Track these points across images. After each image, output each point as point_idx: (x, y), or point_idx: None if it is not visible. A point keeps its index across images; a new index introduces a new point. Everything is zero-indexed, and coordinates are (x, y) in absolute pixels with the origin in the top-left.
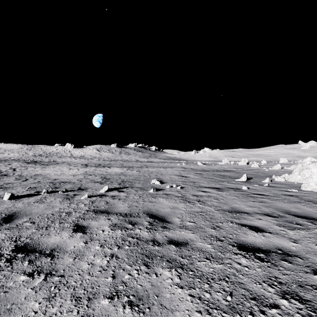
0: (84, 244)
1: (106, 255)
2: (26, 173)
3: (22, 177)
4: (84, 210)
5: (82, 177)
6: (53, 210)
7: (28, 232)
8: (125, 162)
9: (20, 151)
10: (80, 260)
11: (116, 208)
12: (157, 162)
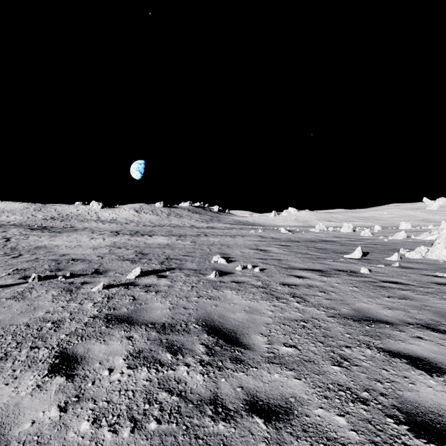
0: (57, 415)
1: None
2: (24, 245)
3: (15, 250)
4: (90, 315)
5: (107, 251)
6: (32, 315)
7: None
8: (174, 228)
9: (24, 213)
10: None
11: (148, 311)
12: (222, 228)
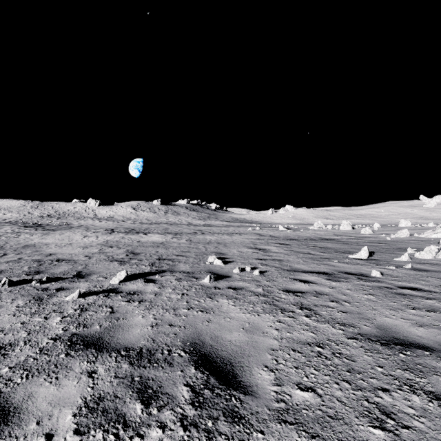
0: None
1: None
2: (13, 243)
3: (1, 250)
4: (51, 336)
5: (97, 250)
6: None
7: None
8: (171, 225)
9: (21, 210)
10: None
11: (125, 329)
12: (219, 225)
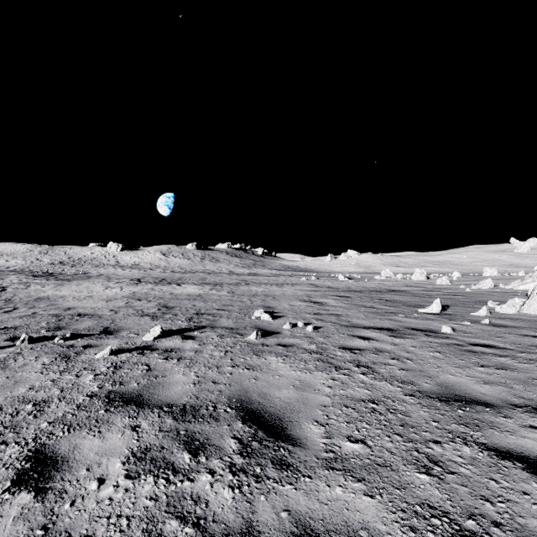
0: None
1: None
2: (23, 296)
3: (10, 303)
4: (87, 393)
5: (123, 303)
6: (10, 393)
7: None
8: (209, 274)
9: (27, 256)
10: None
11: (165, 387)
12: (266, 274)
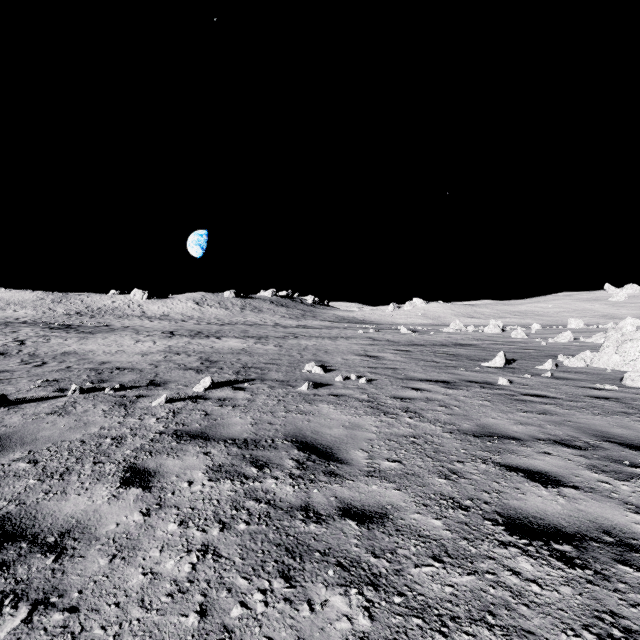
0: (141, 519)
1: (190, 549)
2: (46, 350)
3: (36, 357)
4: (155, 431)
5: (161, 357)
6: (85, 431)
7: (18, 486)
8: (251, 327)
9: (38, 306)
10: (125, 563)
11: (226, 427)
12: (318, 327)
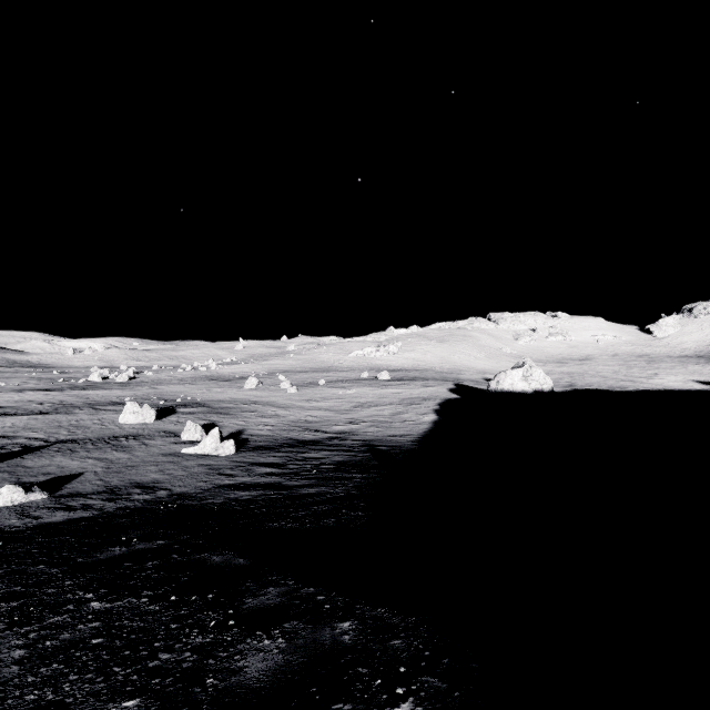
0: None
1: None
2: None
3: None
4: None
5: None
6: None
7: None
8: None
9: None
10: None
11: None
12: None
